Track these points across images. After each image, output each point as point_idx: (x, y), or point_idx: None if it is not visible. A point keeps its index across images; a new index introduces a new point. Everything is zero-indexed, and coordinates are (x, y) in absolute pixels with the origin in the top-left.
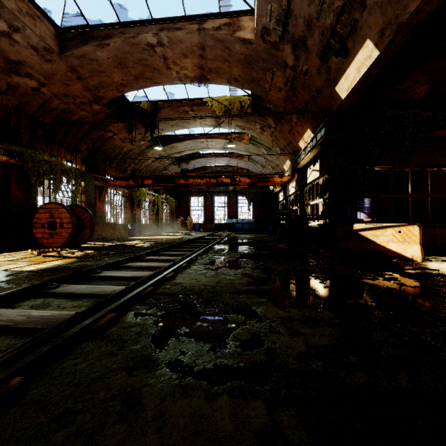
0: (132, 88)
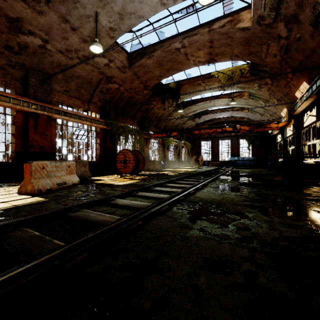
0: (165, 76)
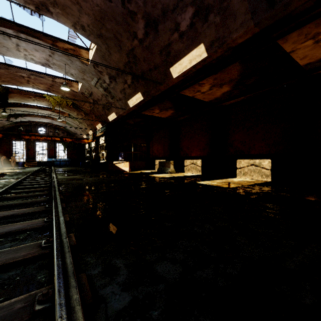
0: None
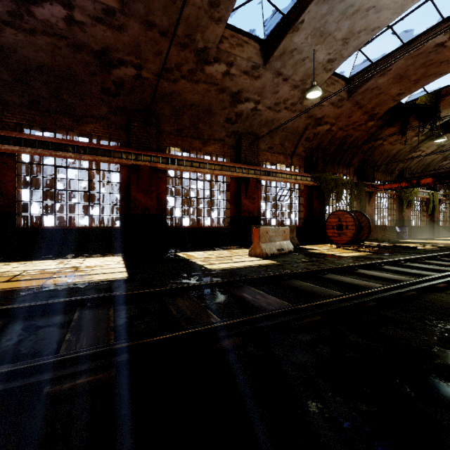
0: (409, 92)
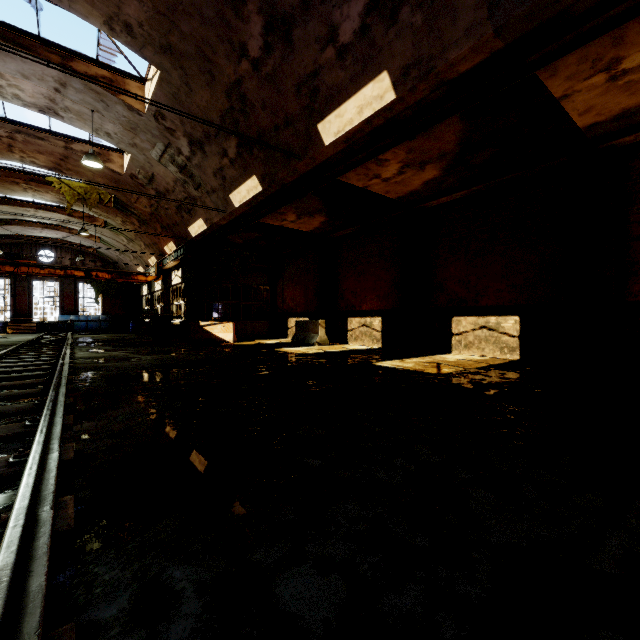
0: None
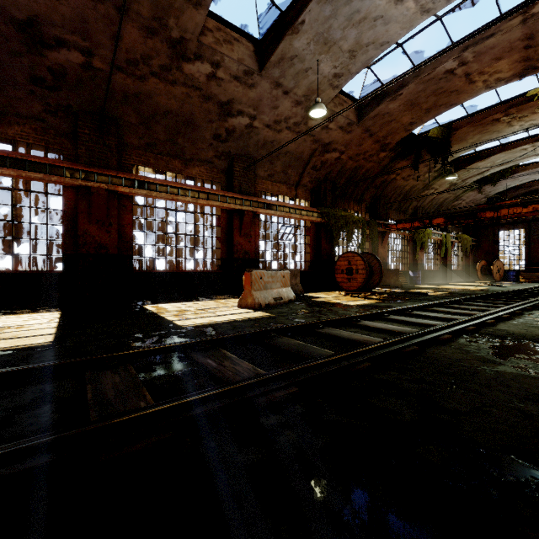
0: (421, 122)
